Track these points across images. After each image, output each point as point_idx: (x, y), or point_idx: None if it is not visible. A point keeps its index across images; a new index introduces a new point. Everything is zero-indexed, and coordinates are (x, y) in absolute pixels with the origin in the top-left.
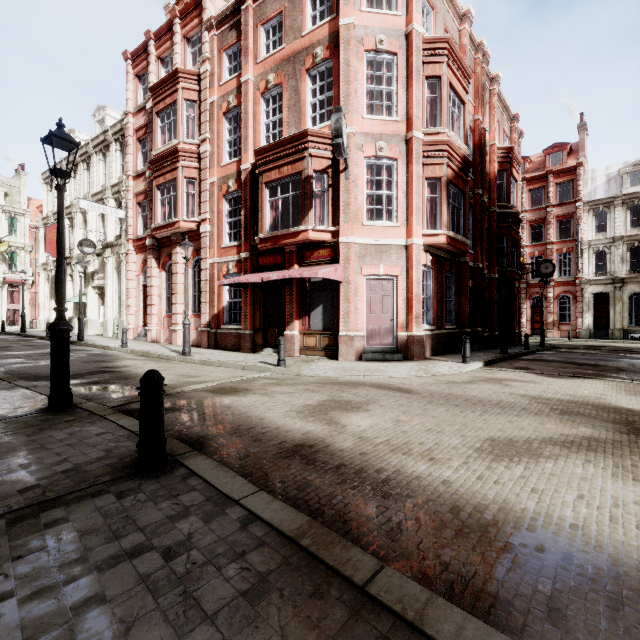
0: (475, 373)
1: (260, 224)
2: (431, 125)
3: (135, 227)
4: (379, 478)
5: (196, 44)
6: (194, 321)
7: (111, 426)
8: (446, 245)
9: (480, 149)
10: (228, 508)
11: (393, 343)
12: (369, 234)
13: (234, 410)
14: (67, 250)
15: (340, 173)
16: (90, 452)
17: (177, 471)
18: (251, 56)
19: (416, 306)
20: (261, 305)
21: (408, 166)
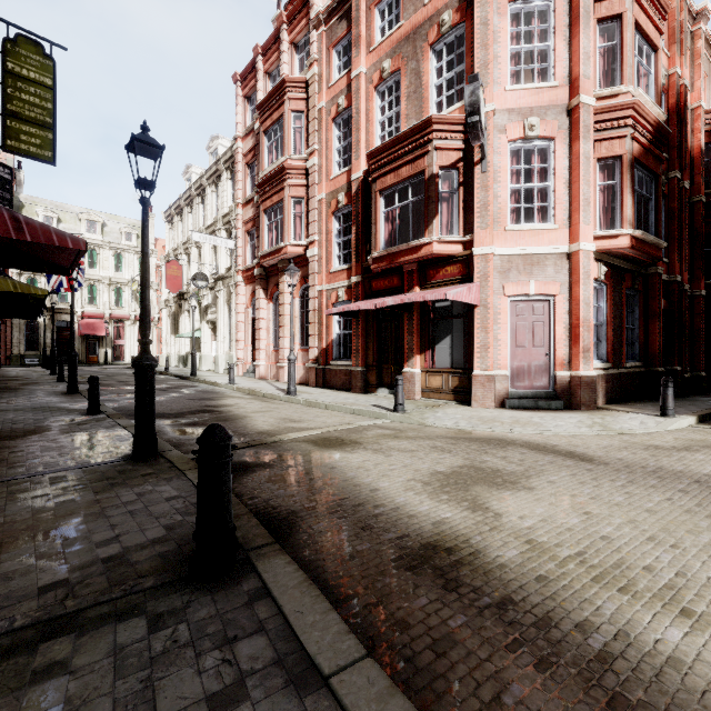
0: (688, 433)
1: (373, 241)
2: (605, 86)
3: (244, 257)
4: (588, 648)
5: (304, 48)
6: (301, 356)
7: (187, 487)
8: (629, 250)
9: (678, 115)
10: (309, 694)
11: (549, 386)
12: (514, 242)
13: (338, 473)
14: (185, 286)
15: (474, 166)
16: (148, 528)
17: (245, 582)
18: (363, 45)
19: (584, 335)
20: (375, 337)
21: (571, 145)
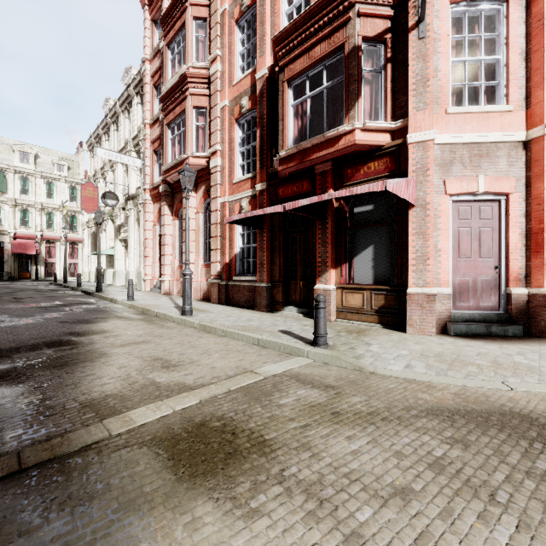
0: None
1: (280, 138)
2: None
3: (151, 176)
4: None
5: None
6: (205, 272)
7: None
8: None
9: None
10: None
11: (499, 306)
12: (458, 127)
13: None
14: (103, 207)
15: (409, 31)
16: None
17: None
18: None
19: None
20: (281, 250)
21: (530, 6)
